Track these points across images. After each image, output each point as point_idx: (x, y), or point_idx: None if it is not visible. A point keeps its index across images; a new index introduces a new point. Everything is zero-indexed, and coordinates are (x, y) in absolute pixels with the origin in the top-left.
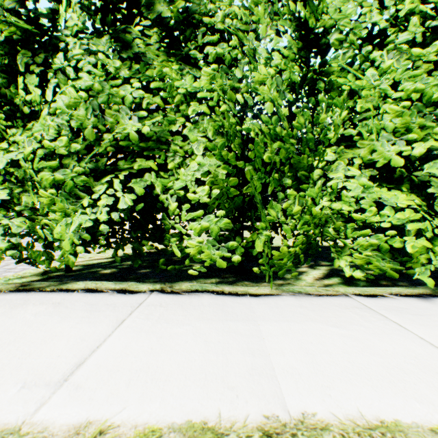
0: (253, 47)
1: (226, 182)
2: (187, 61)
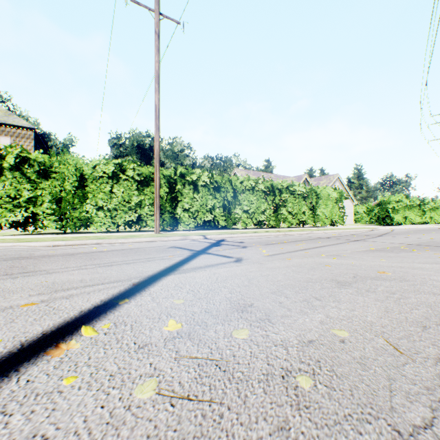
0: (65, 176)
1: (56, 209)
2: (44, 176)
